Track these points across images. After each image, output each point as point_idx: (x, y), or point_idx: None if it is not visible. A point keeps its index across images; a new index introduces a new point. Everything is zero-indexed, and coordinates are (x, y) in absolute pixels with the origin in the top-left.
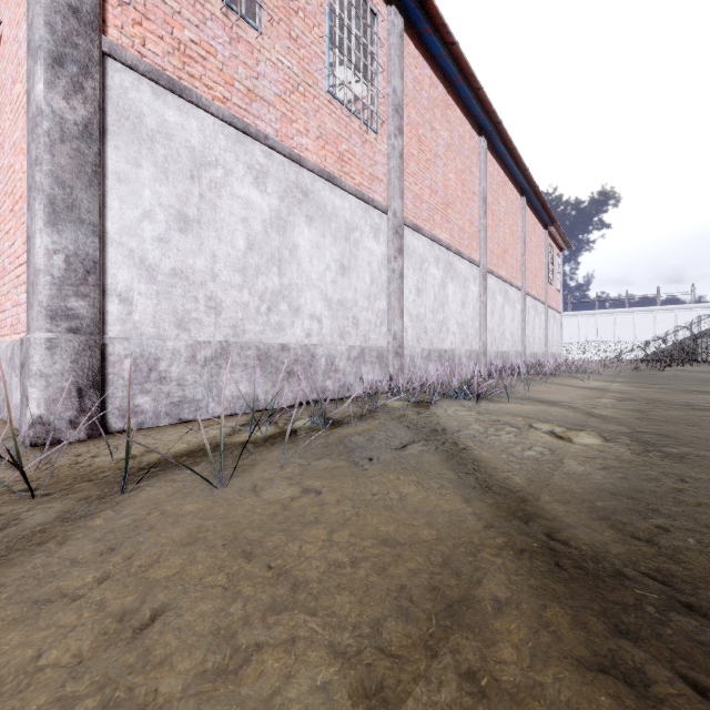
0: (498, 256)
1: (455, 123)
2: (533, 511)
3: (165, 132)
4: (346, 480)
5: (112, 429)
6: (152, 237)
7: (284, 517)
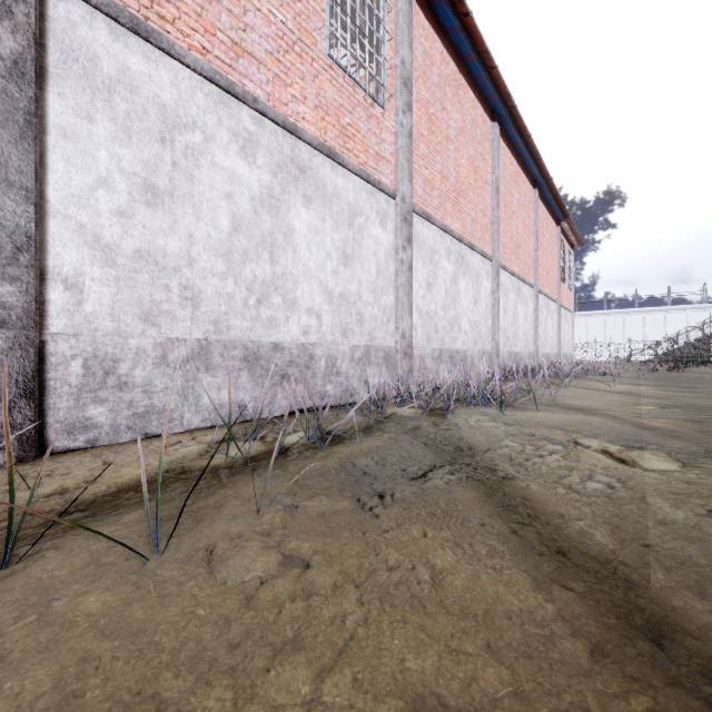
0: (511, 251)
1: (467, 105)
2: (659, 615)
3: (127, 82)
4: (348, 540)
5: (54, 449)
6: (110, 210)
7: (241, 631)
